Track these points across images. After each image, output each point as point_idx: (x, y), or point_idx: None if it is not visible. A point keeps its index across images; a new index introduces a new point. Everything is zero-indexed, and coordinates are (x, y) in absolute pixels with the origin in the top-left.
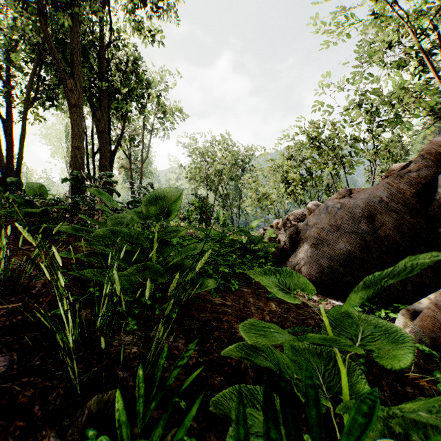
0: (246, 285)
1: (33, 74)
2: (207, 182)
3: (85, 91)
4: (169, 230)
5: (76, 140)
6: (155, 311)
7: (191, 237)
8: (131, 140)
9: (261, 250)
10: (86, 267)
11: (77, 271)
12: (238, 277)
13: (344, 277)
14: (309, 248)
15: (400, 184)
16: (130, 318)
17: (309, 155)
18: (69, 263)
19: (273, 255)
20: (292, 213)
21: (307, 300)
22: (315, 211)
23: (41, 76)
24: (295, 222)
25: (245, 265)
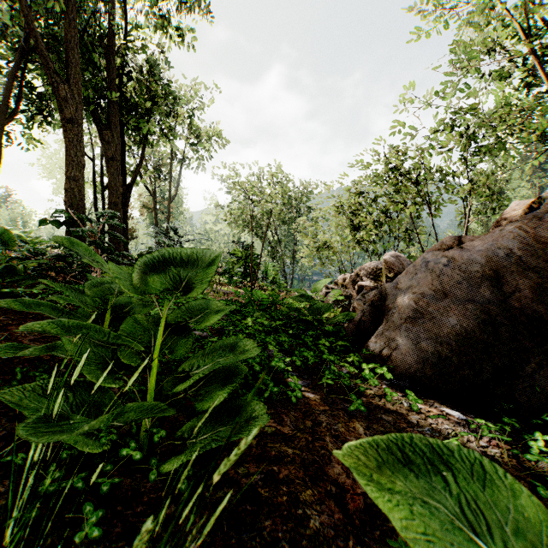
0: (312, 385)
1: (12, 76)
2: (253, 226)
3: (88, 104)
4: (184, 308)
5: (72, 167)
6: (149, 472)
7: (229, 302)
8: (156, 172)
9: (329, 323)
10: (38, 372)
11: (9, 389)
12: (298, 369)
13: (458, 369)
14: (401, 323)
15: (538, 229)
16: (90, 503)
17: (384, 192)
18: (23, 358)
19: (347, 331)
20: (363, 266)
21: (408, 409)
22: (409, 267)
23: (28, 82)
24: (368, 279)
25: (309, 351)
